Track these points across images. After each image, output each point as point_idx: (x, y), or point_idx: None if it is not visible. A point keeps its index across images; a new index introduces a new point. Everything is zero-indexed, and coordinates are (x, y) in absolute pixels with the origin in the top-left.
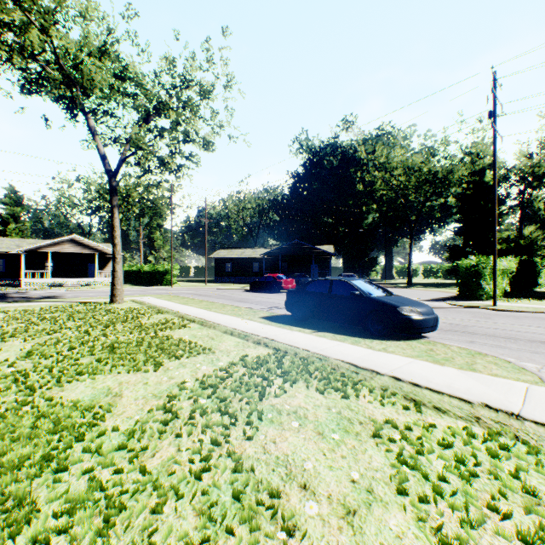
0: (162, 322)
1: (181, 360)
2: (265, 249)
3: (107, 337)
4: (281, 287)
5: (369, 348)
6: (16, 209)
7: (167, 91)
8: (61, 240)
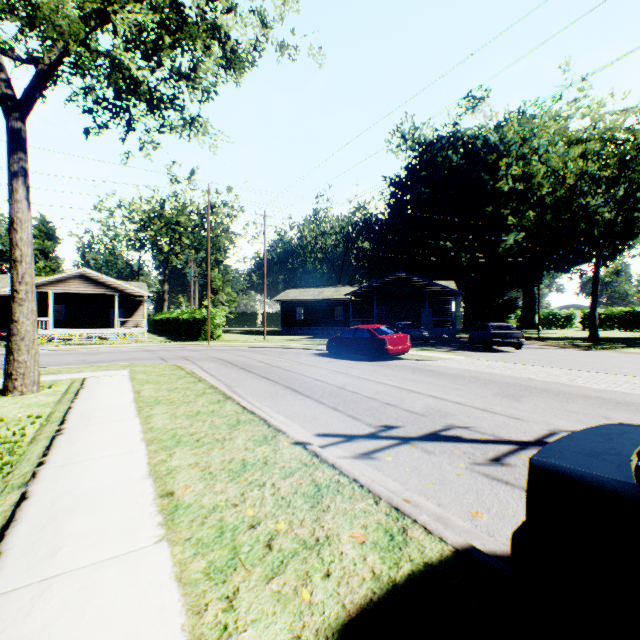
0: None
1: None
2: (352, 288)
3: None
4: (384, 350)
5: None
6: (46, 243)
7: None
8: (67, 276)
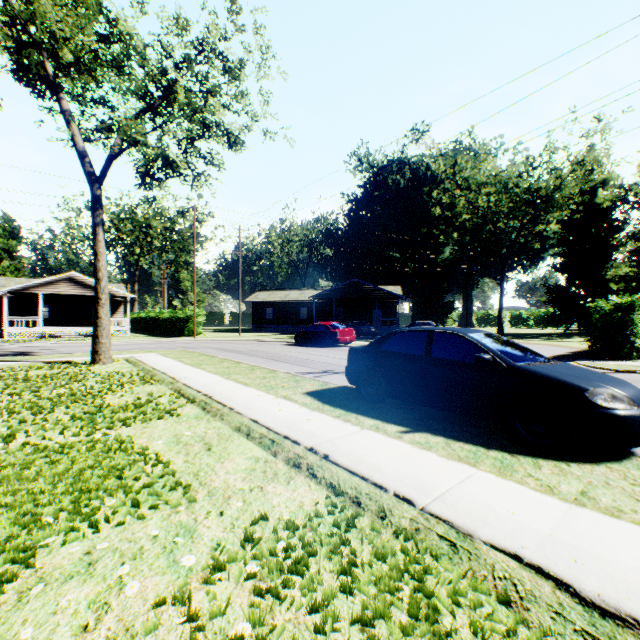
0: (136, 403)
1: (99, 536)
2: (315, 291)
3: (8, 443)
4: (336, 339)
5: (549, 493)
6: (11, 242)
7: (176, 64)
8: (56, 279)
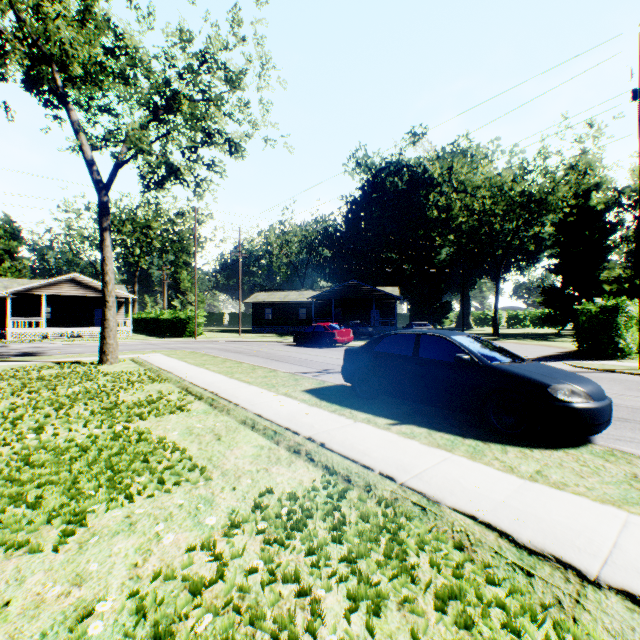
0: (149, 400)
1: (135, 505)
2: (314, 292)
3: (39, 434)
4: (334, 340)
5: (509, 472)
6: (12, 243)
7: (180, 75)
8: (59, 280)
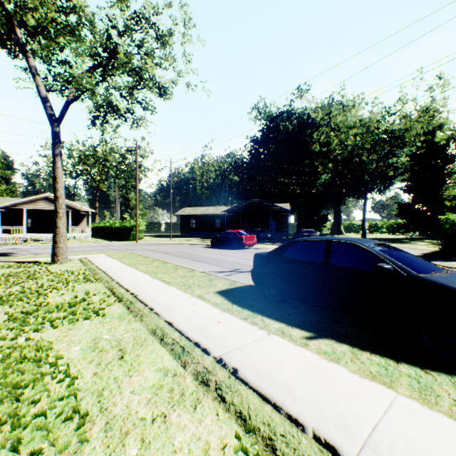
0: (70, 302)
1: None
2: (226, 207)
3: None
4: (242, 243)
5: None
6: (7, 172)
7: (119, 32)
8: (36, 198)
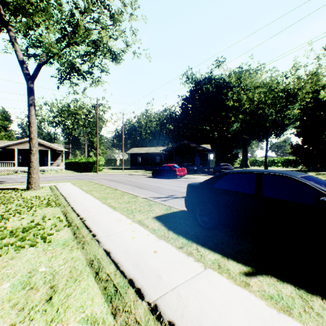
0: (24, 228)
1: None
2: (163, 147)
3: None
4: (175, 174)
5: None
6: (6, 122)
7: (80, 11)
8: (24, 141)
